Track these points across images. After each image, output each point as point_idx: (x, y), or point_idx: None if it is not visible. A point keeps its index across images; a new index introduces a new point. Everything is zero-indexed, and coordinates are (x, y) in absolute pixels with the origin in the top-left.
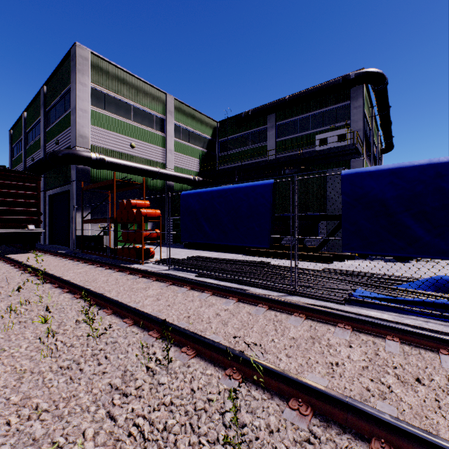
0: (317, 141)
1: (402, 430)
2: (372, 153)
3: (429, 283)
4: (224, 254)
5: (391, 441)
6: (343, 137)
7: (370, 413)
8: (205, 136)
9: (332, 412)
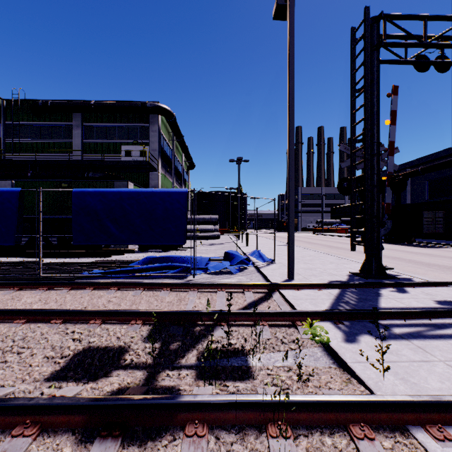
0: (123, 151)
1: (1, 312)
2: (173, 169)
3: (142, 260)
4: None
5: None
6: (144, 153)
7: None
8: None
9: None
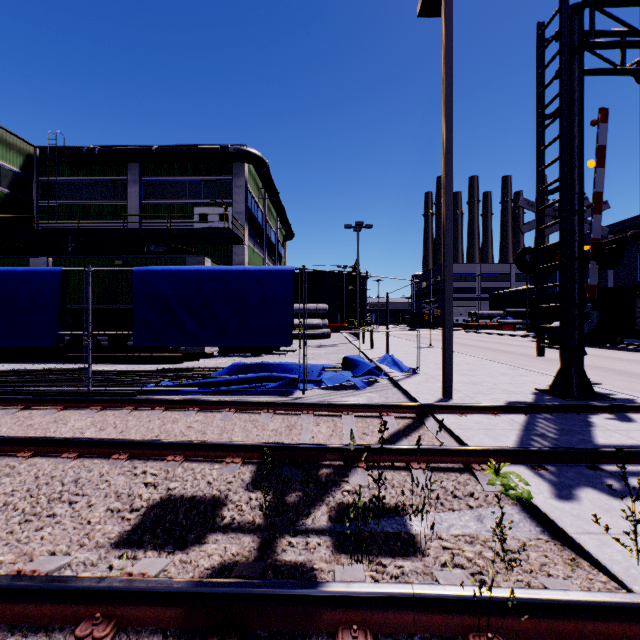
0: (196, 215)
1: (44, 441)
2: (265, 240)
3: (228, 369)
4: (26, 365)
5: (37, 450)
6: (225, 217)
7: (28, 439)
8: (7, 165)
9: (5, 449)
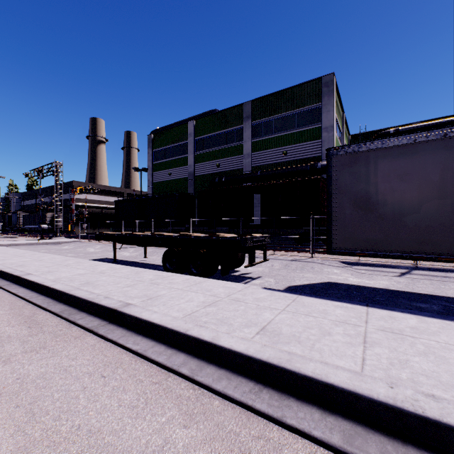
0: None
1: None
2: None
3: None
4: None
5: None
6: None
7: None
8: None
9: None
